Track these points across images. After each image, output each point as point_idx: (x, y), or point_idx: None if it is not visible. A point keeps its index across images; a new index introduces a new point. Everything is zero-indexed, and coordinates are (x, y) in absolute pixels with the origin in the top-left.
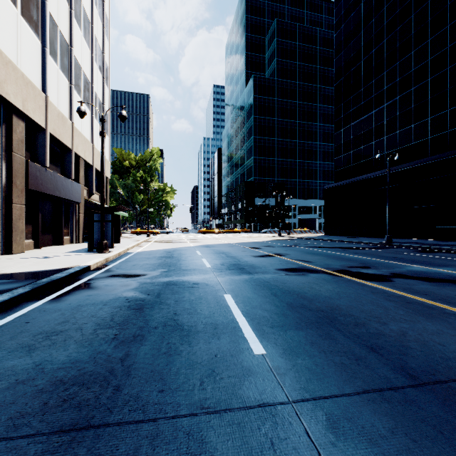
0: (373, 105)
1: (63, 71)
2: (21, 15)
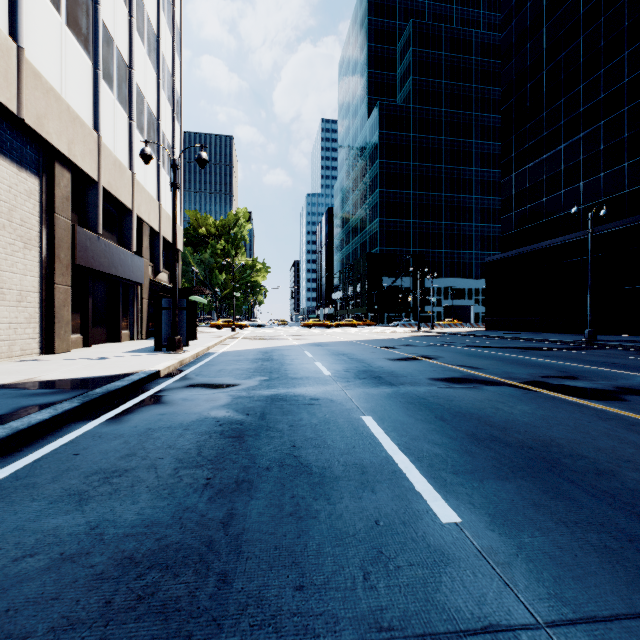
0: (562, 136)
1: (121, 103)
2: (66, 25)
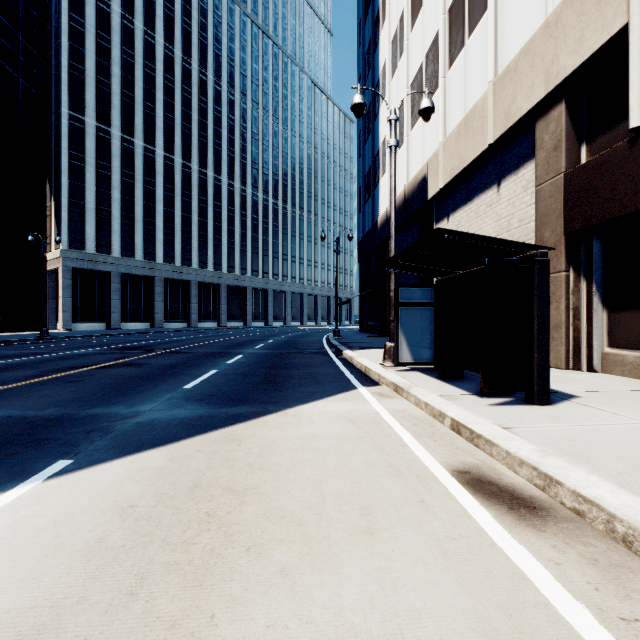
0: None
1: None
2: None
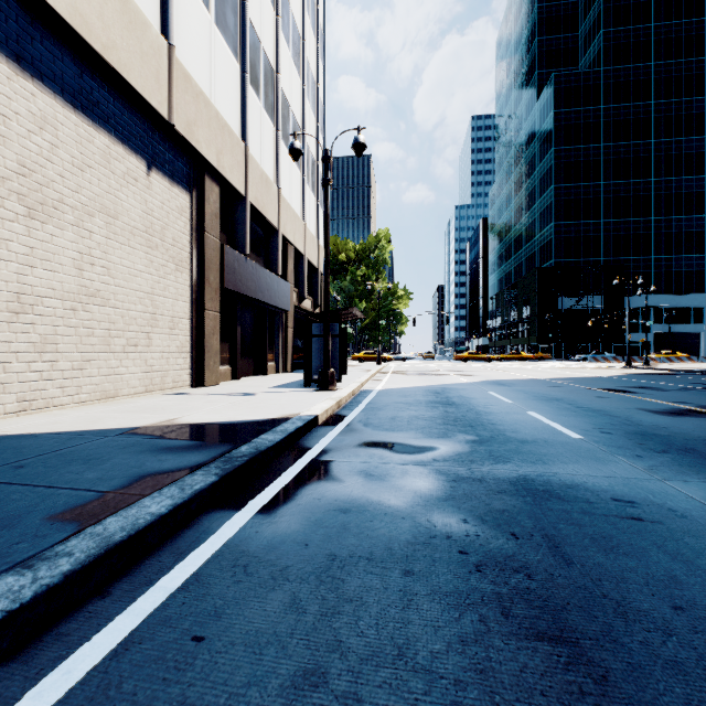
0: None
1: (267, 111)
2: (215, 24)
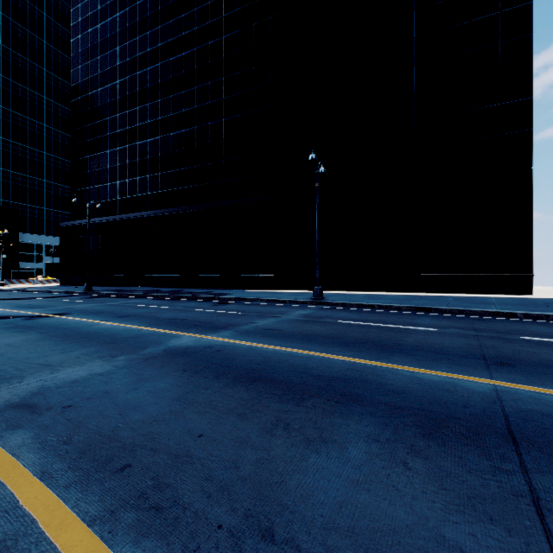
0: (109, 144)
1: None
2: None
